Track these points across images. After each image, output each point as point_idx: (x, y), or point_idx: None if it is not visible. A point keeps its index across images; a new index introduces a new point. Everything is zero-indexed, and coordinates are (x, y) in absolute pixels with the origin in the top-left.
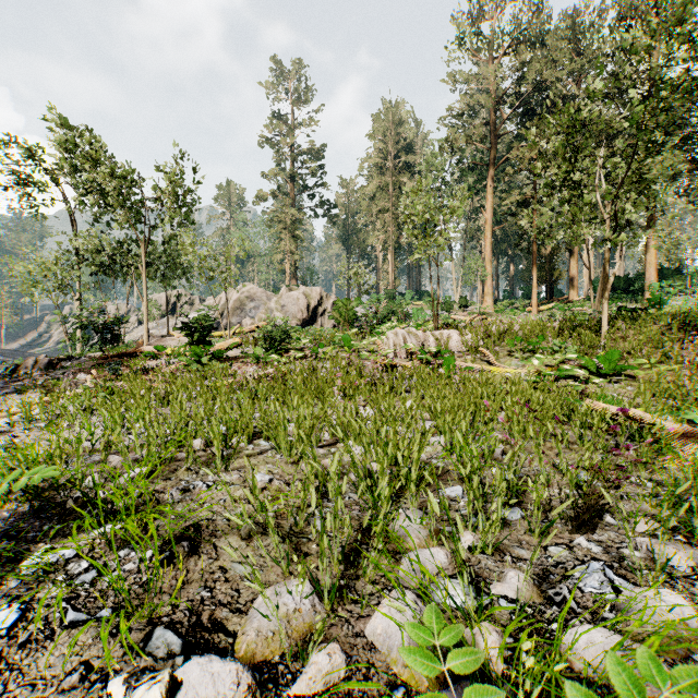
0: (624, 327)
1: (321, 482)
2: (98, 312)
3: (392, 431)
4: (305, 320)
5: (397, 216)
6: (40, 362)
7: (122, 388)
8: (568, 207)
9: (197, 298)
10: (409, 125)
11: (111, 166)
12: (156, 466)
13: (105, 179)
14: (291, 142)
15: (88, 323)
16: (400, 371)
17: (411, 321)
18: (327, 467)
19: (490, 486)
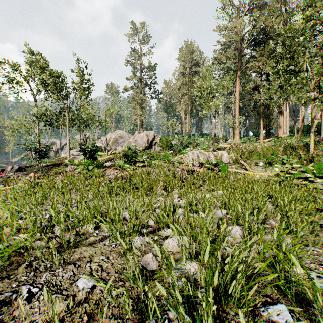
0: (321, 149)
1: (137, 306)
2: (36, 142)
3: (209, 240)
4: (147, 147)
5: (191, 97)
6: (14, 168)
7: (45, 183)
8: (294, 80)
9: (96, 137)
10: (197, 53)
11: (50, 71)
12: (9, 258)
13: (48, 78)
14: (140, 62)
15: (32, 148)
16: (197, 174)
17: (199, 147)
18: (149, 263)
19: (311, 301)
